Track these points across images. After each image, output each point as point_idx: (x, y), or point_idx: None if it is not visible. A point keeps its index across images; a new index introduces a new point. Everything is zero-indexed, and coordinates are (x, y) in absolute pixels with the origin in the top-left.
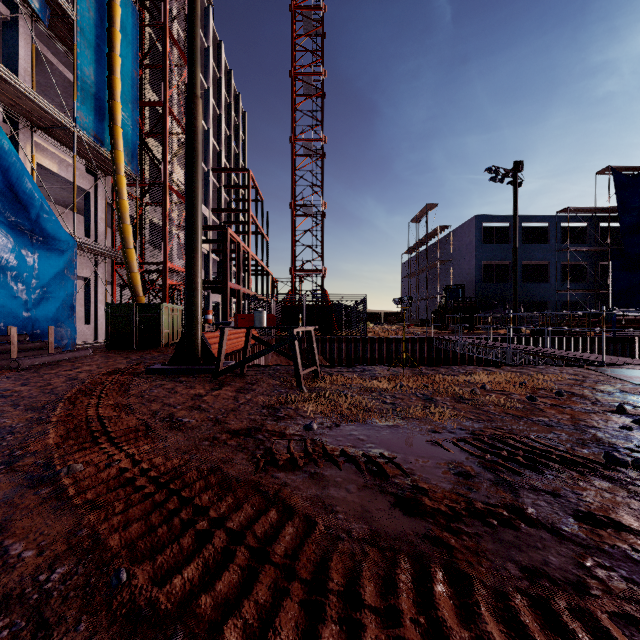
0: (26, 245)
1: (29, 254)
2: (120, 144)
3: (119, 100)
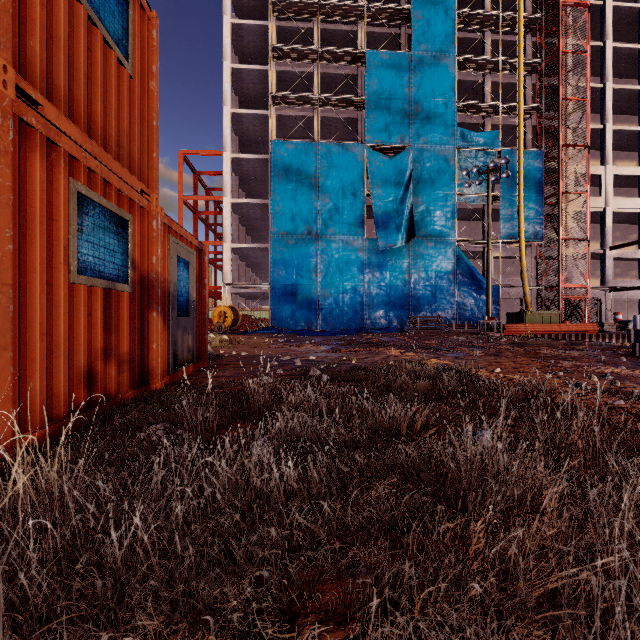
0: (477, 294)
1: (478, 297)
2: (522, 236)
3: (522, 215)
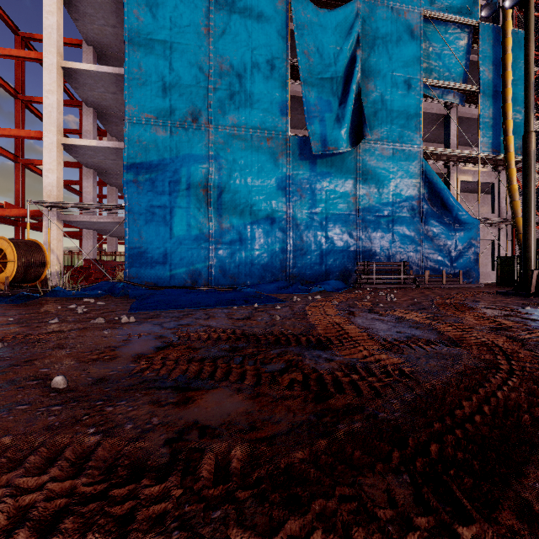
0: (451, 230)
1: (452, 234)
2: (510, 147)
3: (510, 117)
